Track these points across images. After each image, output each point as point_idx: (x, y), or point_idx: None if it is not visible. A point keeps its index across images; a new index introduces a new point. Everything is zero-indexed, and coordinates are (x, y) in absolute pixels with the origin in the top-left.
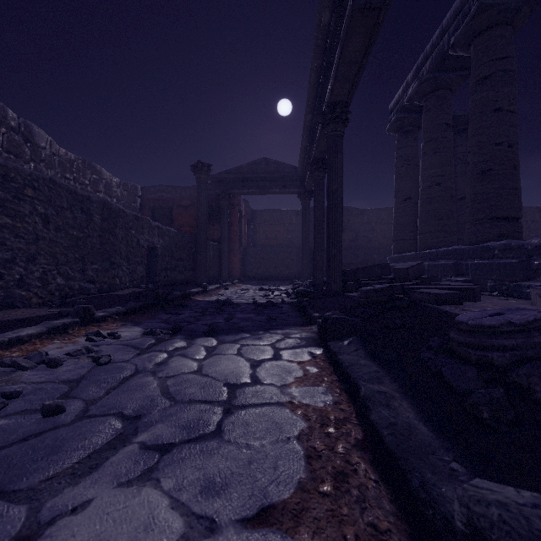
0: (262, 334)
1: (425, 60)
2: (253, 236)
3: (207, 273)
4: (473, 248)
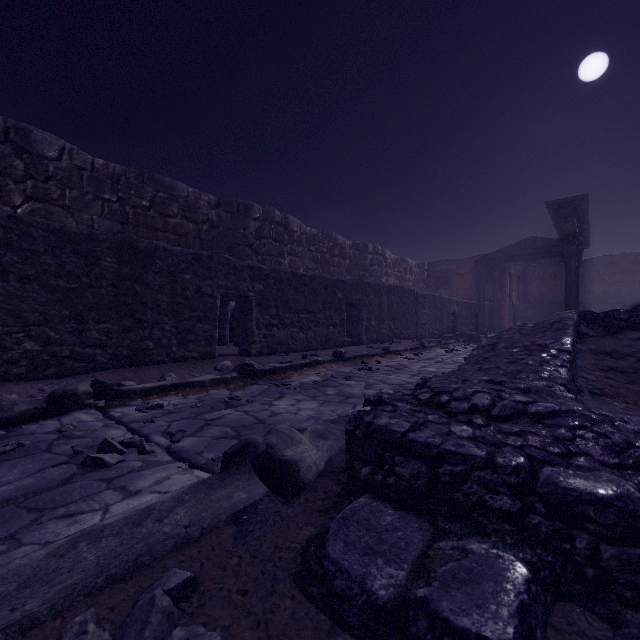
0: None
1: None
2: (524, 290)
3: None
4: None
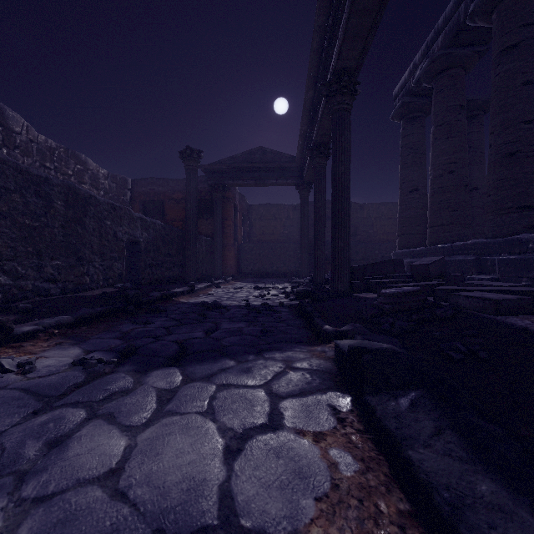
0: (252, 360)
1: (436, 36)
2: (249, 231)
3: (199, 270)
4: (500, 242)
